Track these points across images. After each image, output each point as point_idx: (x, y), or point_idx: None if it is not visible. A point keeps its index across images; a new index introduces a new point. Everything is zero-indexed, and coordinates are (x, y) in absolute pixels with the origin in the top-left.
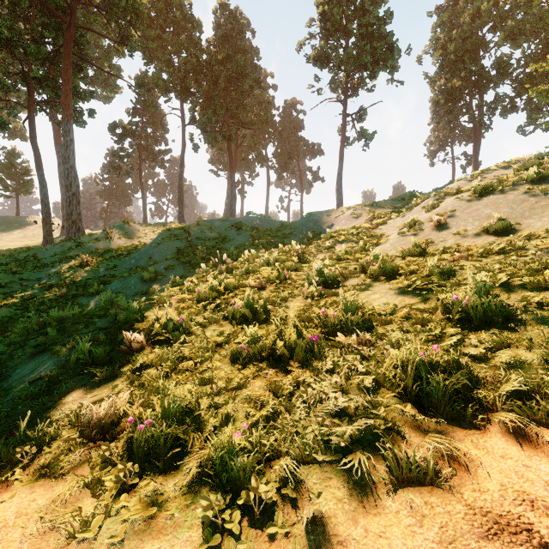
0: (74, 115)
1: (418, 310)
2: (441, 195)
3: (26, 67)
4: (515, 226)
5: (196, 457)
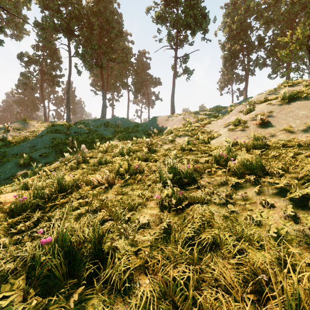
0: None
1: None
2: (251, 103)
3: None
4: None
5: None
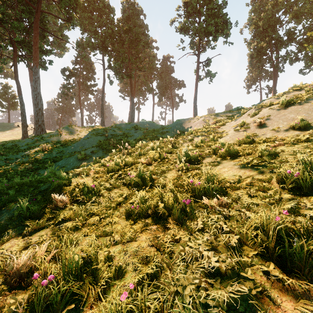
0: (40, 63)
1: (257, 179)
2: (259, 107)
3: (12, 35)
4: (312, 124)
5: (89, 312)
